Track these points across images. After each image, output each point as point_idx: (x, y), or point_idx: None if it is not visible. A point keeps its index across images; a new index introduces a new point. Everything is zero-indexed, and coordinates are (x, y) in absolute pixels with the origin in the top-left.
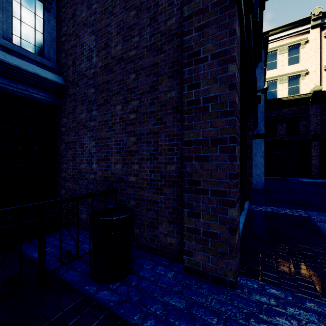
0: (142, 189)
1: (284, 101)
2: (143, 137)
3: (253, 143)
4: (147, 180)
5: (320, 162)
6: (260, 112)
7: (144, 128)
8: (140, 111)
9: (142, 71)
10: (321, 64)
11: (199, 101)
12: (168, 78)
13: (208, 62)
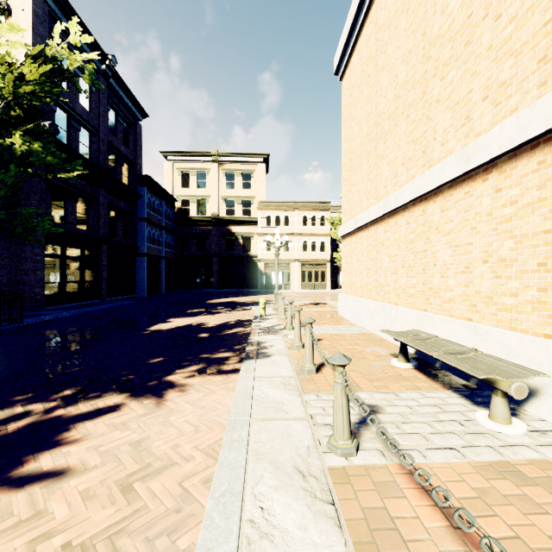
0: (4, 286)
1: (194, 220)
2: (4, 266)
3: (137, 260)
4: (6, 283)
5: (219, 275)
6: (142, 236)
7: (5, 263)
8: (3, 256)
9: (4, 240)
10: (220, 194)
11: (26, 257)
12: (16, 246)
13: (29, 246)
